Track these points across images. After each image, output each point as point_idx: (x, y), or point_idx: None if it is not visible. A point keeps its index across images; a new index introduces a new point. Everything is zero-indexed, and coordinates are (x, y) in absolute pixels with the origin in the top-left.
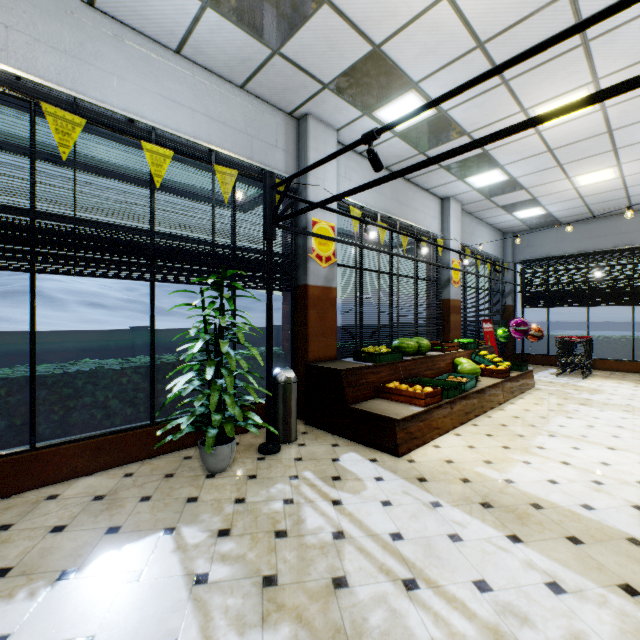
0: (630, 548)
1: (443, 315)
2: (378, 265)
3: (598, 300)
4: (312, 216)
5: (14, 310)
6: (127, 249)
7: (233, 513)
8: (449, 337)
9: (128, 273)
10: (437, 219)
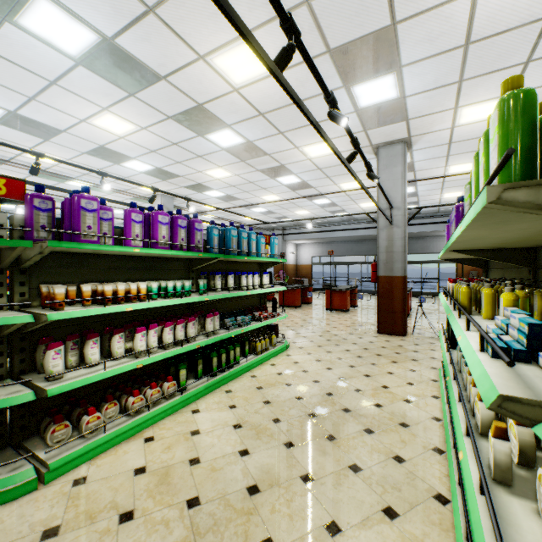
0: None
1: None
2: None
3: None
4: None
5: None
6: None
7: None
8: None
9: None
10: None
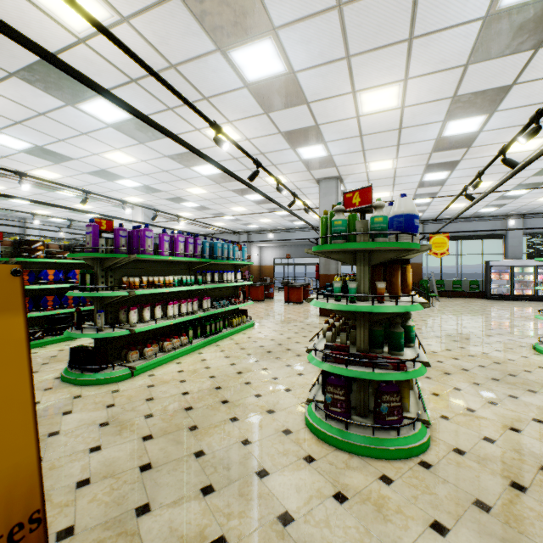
0: None
1: None
2: None
3: None
4: None
5: None
6: None
7: None
8: None
9: None
10: None
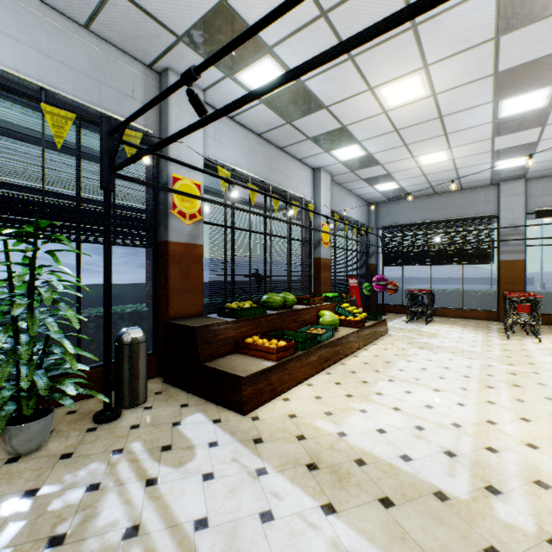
0: (436, 505)
1: (315, 272)
2: (250, 225)
3: (438, 260)
4: (174, 172)
5: None
6: None
7: (9, 515)
8: (320, 291)
9: None
10: (309, 187)
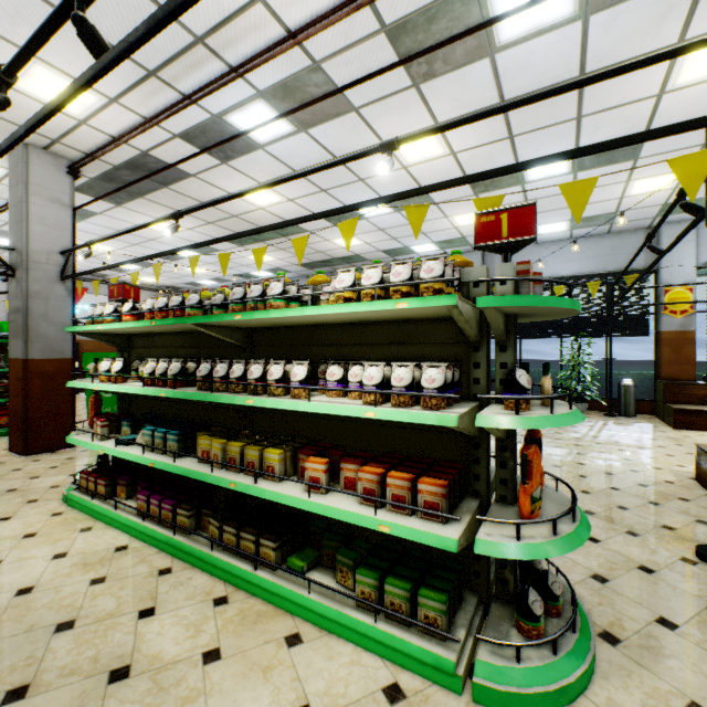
0: None
1: None
2: None
3: None
4: (664, 287)
5: (547, 346)
6: (548, 327)
7: None
8: None
9: (548, 336)
10: None
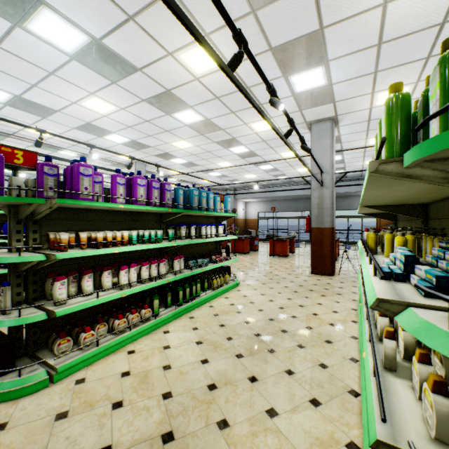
0: None
1: None
2: None
3: None
4: None
5: None
6: None
7: None
8: None
9: None
10: None
